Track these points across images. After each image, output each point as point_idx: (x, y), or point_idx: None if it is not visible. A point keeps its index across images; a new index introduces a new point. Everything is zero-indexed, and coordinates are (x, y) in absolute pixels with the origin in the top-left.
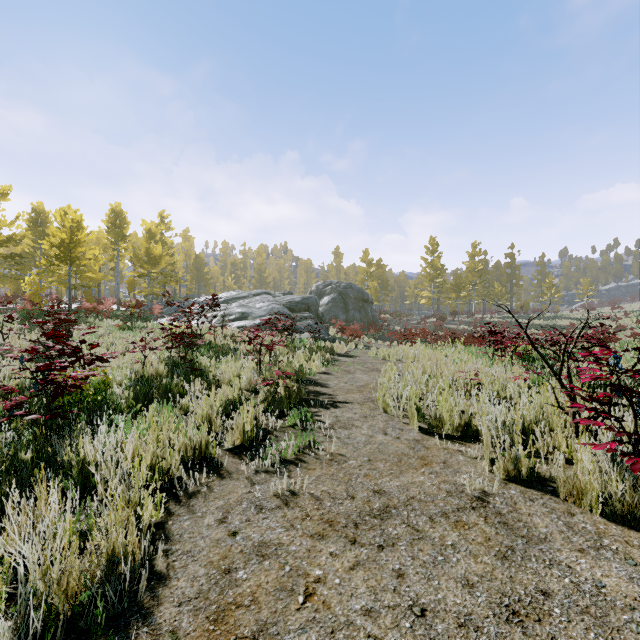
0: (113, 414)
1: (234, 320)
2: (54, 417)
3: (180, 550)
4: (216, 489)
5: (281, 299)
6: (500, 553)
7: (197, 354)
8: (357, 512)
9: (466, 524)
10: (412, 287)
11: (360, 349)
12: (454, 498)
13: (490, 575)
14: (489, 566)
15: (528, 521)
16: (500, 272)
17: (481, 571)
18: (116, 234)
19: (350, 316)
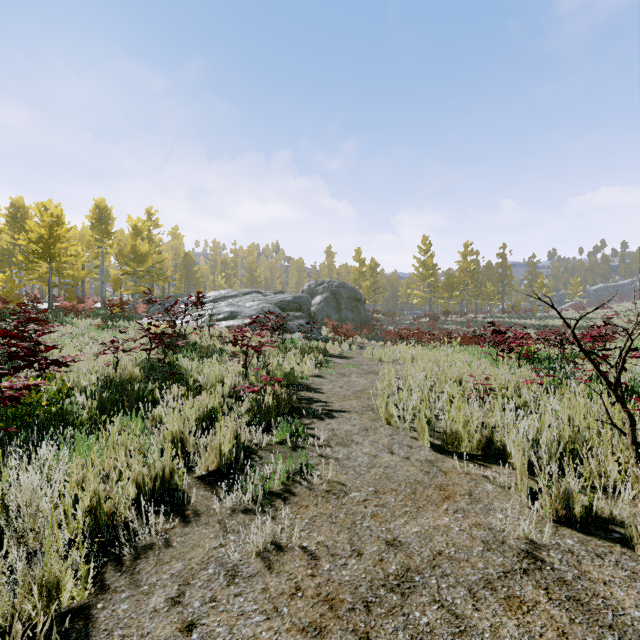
0: (66, 430)
1: (222, 319)
2: None
3: None
4: (175, 542)
5: (272, 298)
6: None
7: (178, 356)
8: (367, 581)
9: (523, 602)
10: (404, 287)
11: (354, 349)
12: (495, 553)
13: None
14: None
15: (608, 595)
16: (491, 272)
17: None
18: (100, 230)
19: (343, 316)
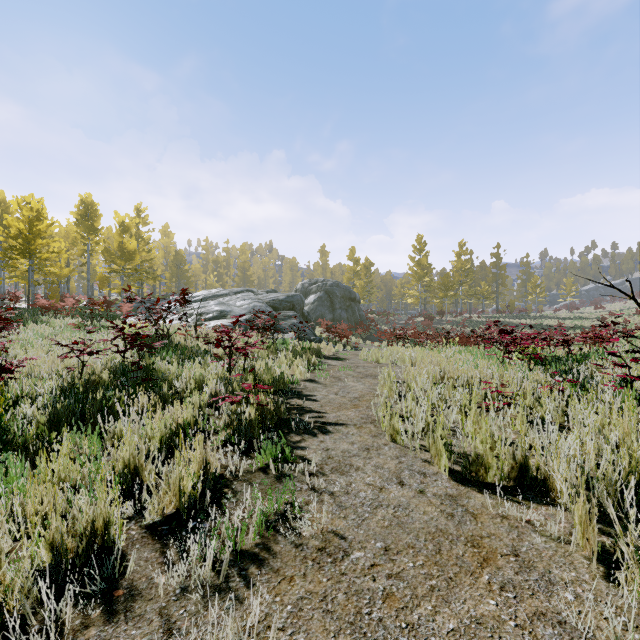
0: None
1: (211, 319)
2: None
3: None
4: None
5: (264, 297)
6: None
7: (156, 359)
8: None
9: None
10: (399, 286)
11: (349, 350)
12: None
13: None
14: None
15: None
16: (485, 272)
17: None
18: (86, 227)
19: (337, 315)
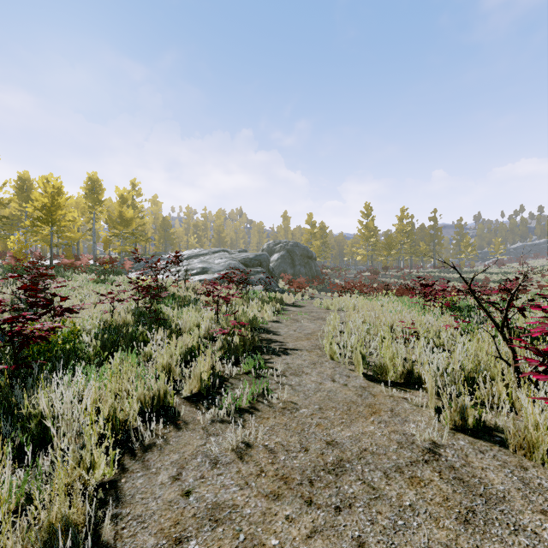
0: (79, 362)
1: (196, 274)
2: (20, 367)
3: (130, 514)
4: (172, 441)
5: (237, 256)
6: (461, 516)
7: (161, 305)
8: (311, 467)
9: (421, 480)
10: (349, 246)
11: (306, 299)
12: (406, 450)
13: (455, 544)
14: (452, 532)
15: (483, 476)
16: (424, 233)
17: (445, 539)
18: (93, 199)
19: (297, 271)
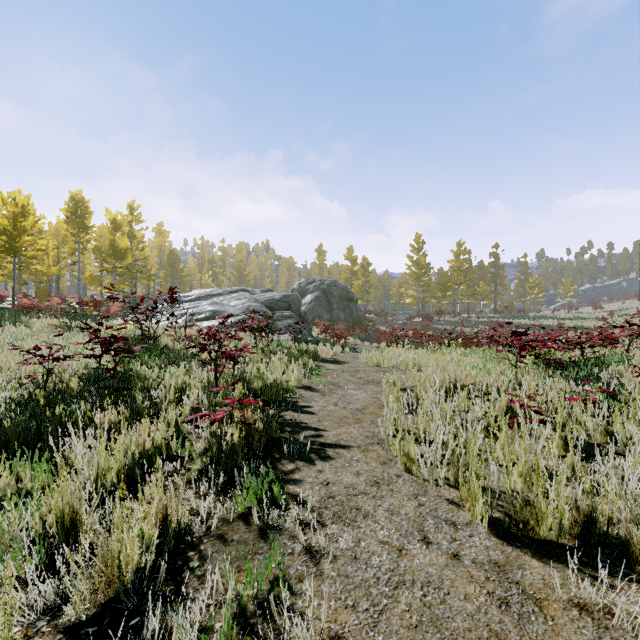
0: None
1: (204, 319)
2: None
3: None
4: None
5: (259, 297)
6: None
7: (135, 364)
8: None
9: None
10: (397, 286)
11: (347, 352)
12: None
13: None
14: None
15: None
16: (483, 272)
17: None
18: (77, 225)
19: (334, 315)
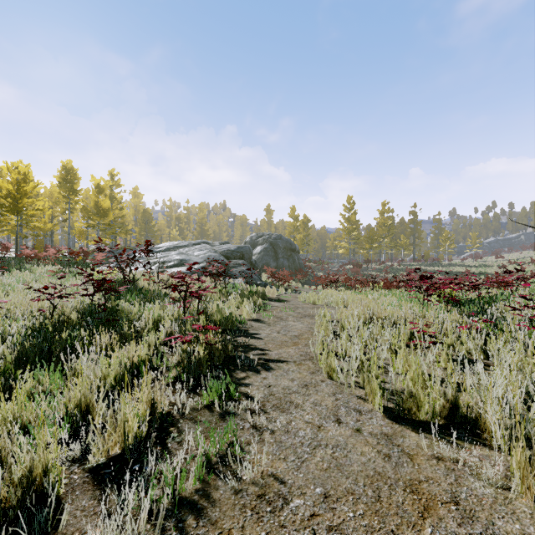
0: None
1: (172, 266)
2: None
3: None
4: None
5: (218, 248)
6: None
7: (120, 301)
8: None
9: None
10: (332, 239)
11: (290, 293)
12: None
13: None
14: None
15: None
16: (404, 227)
17: None
18: (67, 189)
19: (280, 263)
